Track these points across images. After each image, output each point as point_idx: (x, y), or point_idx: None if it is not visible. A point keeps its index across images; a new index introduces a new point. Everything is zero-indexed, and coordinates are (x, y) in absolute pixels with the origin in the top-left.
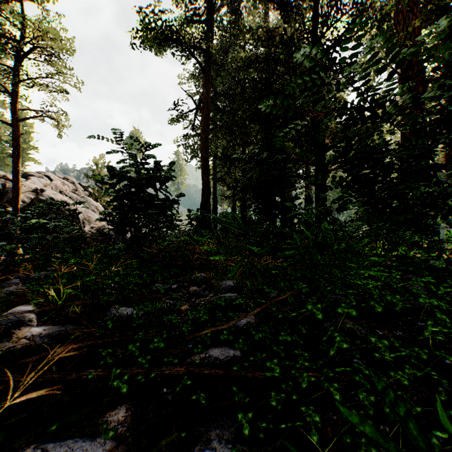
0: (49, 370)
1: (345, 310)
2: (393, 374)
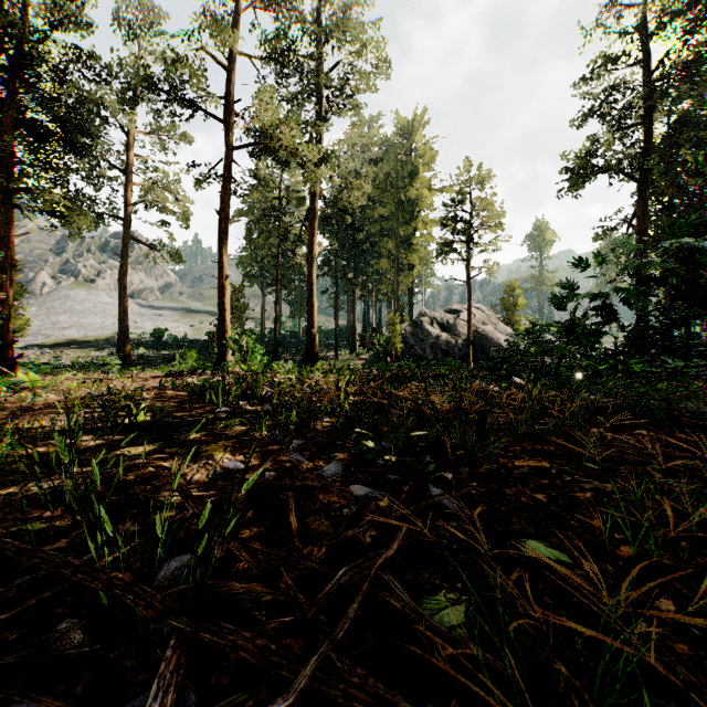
0: None
1: None
2: None
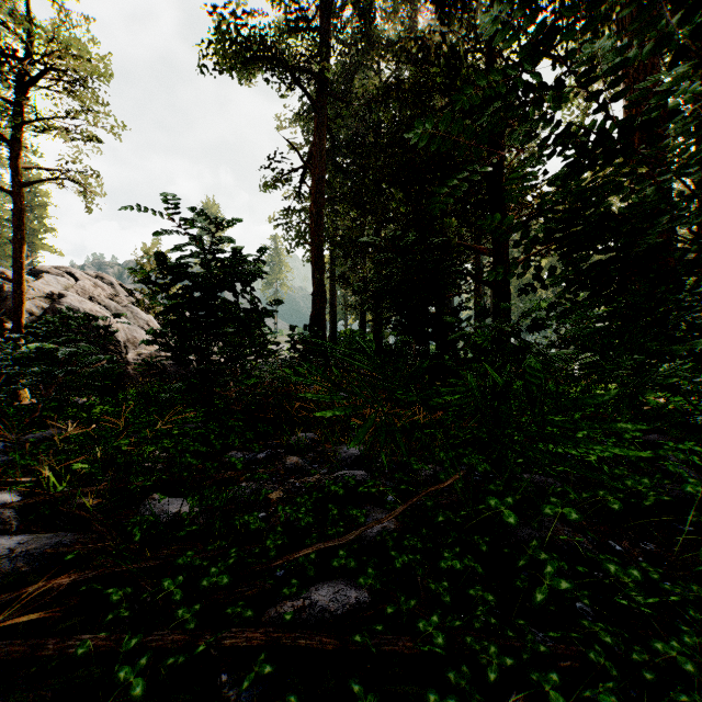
0: (17, 625)
1: (558, 510)
2: (660, 647)
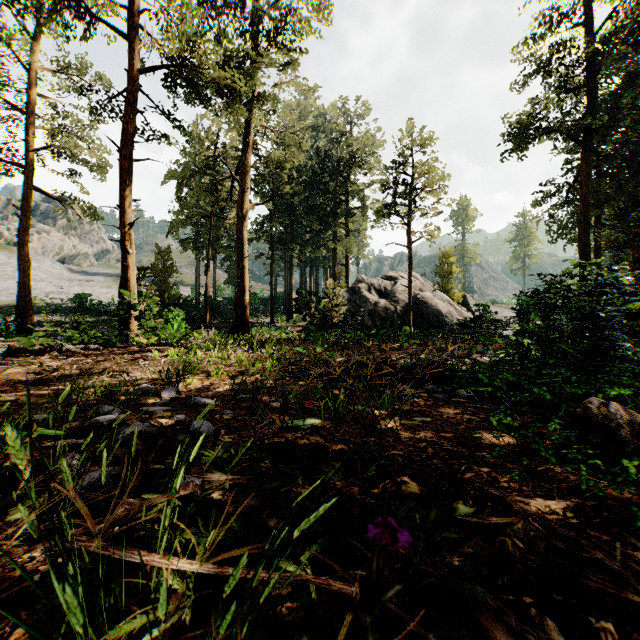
0: None
1: None
2: None
